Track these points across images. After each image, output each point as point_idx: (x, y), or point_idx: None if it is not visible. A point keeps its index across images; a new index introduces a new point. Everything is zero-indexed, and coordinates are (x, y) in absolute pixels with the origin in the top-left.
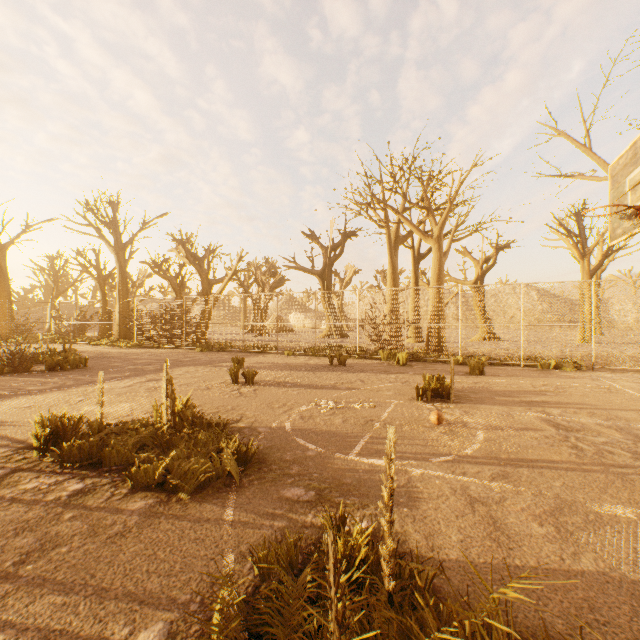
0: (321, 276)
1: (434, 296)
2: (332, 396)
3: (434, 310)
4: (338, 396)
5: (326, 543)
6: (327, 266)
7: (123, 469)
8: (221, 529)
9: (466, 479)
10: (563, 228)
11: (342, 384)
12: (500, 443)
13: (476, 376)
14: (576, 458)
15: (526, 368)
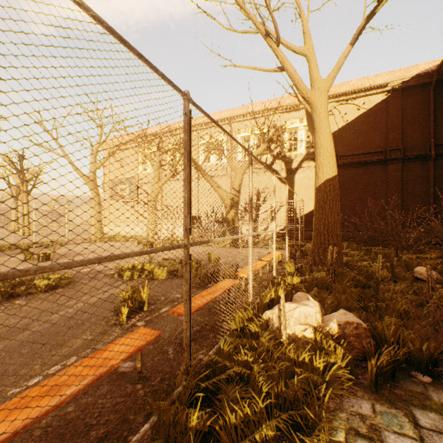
0: None
1: None
2: None
3: None
4: None
5: None
6: None
7: (12, 298)
8: (94, 281)
9: (110, 265)
10: (13, 164)
11: None
12: None
13: None
14: None
15: (39, 248)
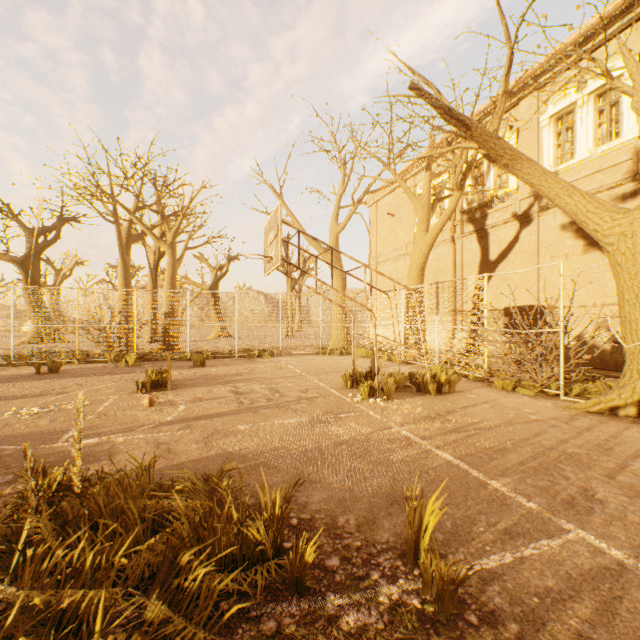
0: (23, 264)
1: (168, 298)
2: (38, 403)
3: (168, 312)
4: (47, 402)
5: (25, 450)
6: (33, 252)
7: None
8: None
9: (160, 434)
10: None
11: (53, 390)
12: (195, 409)
13: (199, 368)
14: (238, 408)
15: (240, 358)
